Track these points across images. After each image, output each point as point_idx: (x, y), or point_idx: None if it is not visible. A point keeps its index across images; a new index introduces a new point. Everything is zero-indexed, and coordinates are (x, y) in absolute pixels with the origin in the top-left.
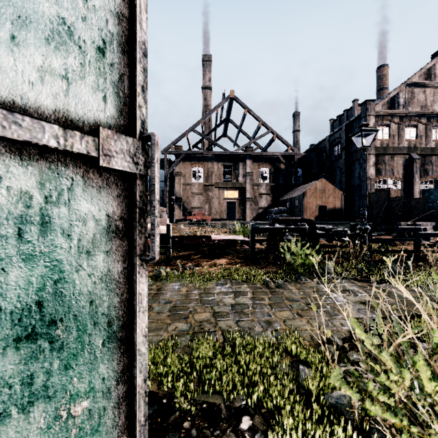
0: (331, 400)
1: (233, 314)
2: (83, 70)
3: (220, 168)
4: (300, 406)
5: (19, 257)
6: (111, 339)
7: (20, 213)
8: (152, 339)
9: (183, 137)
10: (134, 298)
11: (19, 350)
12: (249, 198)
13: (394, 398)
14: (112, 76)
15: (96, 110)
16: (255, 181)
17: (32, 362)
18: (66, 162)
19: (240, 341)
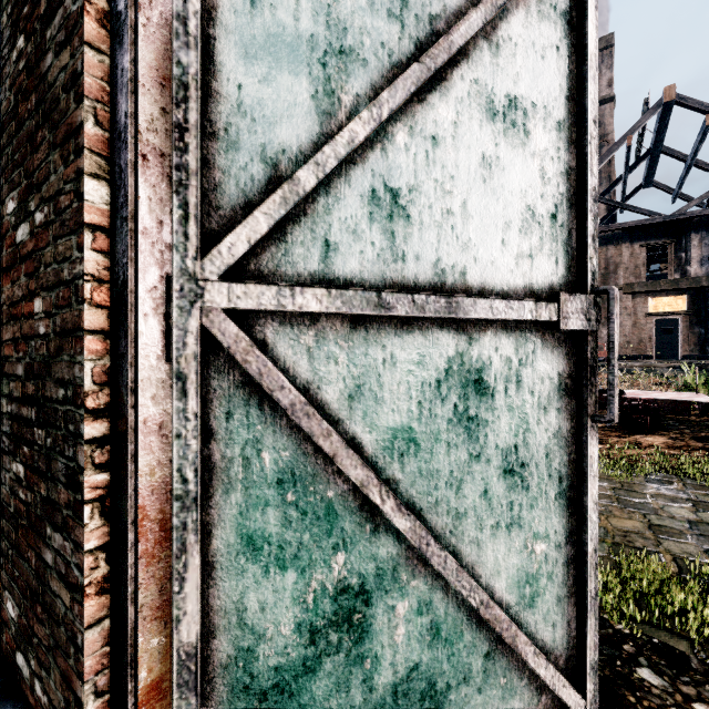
0: None
1: (694, 536)
2: (541, 242)
3: (636, 253)
4: None
5: (505, 408)
6: (561, 495)
7: (506, 374)
8: None
9: None
10: (584, 460)
11: (505, 479)
12: None
13: None
14: (562, 236)
15: (550, 275)
16: None
17: (511, 492)
18: (530, 329)
19: None
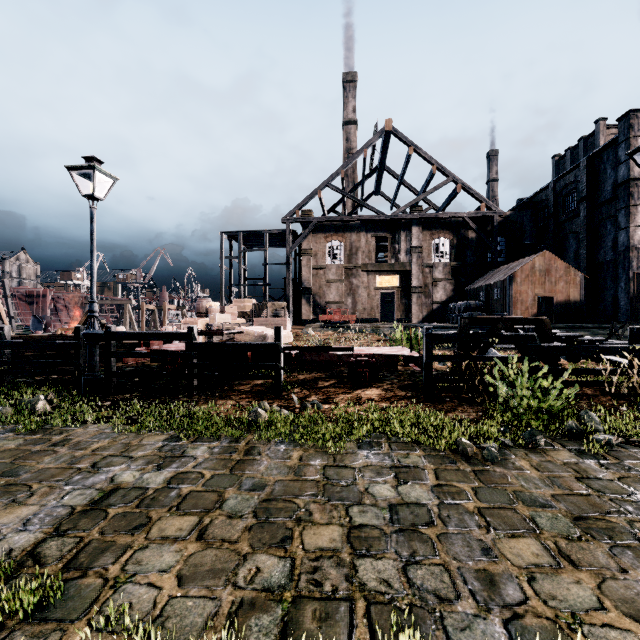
0: None
1: (393, 537)
2: None
3: (369, 241)
4: None
5: None
6: None
7: None
8: (192, 610)
9: (313, 197)
10: None
11: None
12: (416, 286)
13: None
14: None
15: None
16: (426, 260)
17: None
18: None
19: None
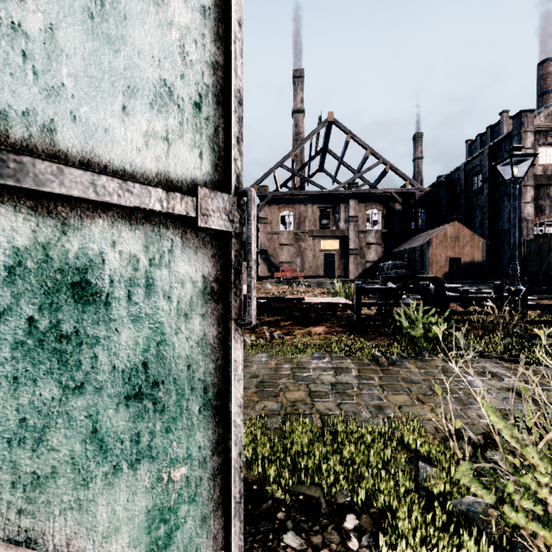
0: (461, 506)
1: (333, 395)
2: (182, 128)
3: (315, 211)
4: (420, 509)
5: (129, 318)
6: (206, 406)
7: (130, 276)
8: None
9: (268, 175)
10: (229, 365)
11: (129, 407)
12: (353, 249)
13: (546, 510)
14: (208, 131)
15: (193, 168)
16: (361, 227)
17: (139, 421)
18: (166, 224)
19: (343, 427)
